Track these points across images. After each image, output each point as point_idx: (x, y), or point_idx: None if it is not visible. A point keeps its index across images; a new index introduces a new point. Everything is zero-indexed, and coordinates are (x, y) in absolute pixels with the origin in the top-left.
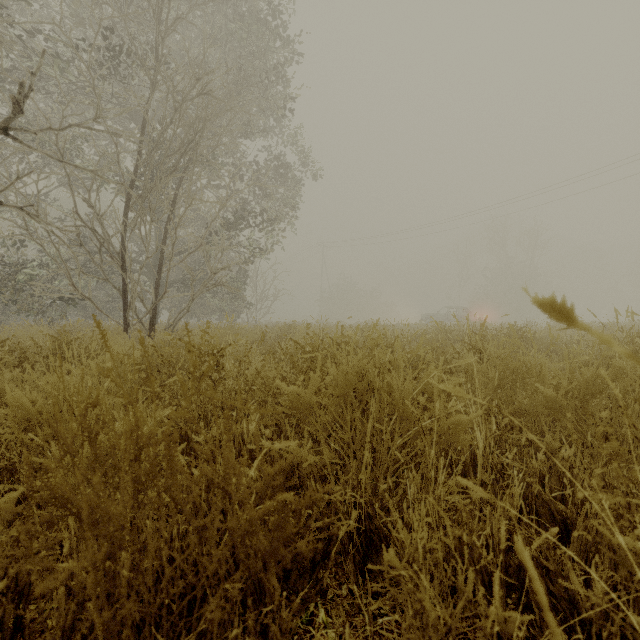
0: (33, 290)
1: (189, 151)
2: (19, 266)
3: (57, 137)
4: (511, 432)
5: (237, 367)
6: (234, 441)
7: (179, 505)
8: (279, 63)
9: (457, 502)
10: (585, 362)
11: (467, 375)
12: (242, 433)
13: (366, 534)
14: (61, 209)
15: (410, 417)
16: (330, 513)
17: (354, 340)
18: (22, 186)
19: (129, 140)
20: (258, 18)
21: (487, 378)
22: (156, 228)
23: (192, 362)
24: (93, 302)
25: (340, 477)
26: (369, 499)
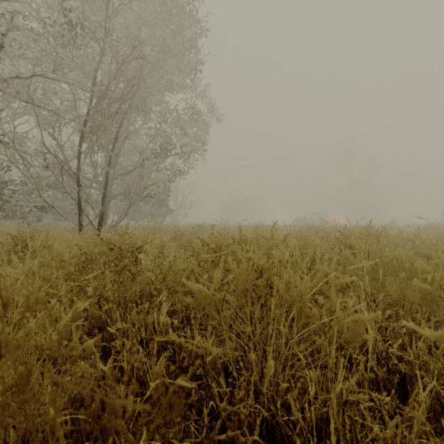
0: (16, 200)
1: (127, 99)
2: (5, 183)
3: (28, 87)
4: (390, 320)
5: (153, 261)
6: (146, 329)
7: (91, 395)
8: (193, 38)
9: (360, 405)
10: (431, 255)
11: (344, 268)
12: (154, 322)
13: (267, 428)
14: (37, 143)
15: (308, 314)
16: (234, 426)
17: (254, 241)
18: (2, 123)
19: (80, 88)
20: (178, 6)
21: (362, 271)
22: (105, 156)
23: (0, 299)
24: (56, 209)
25: (242, 372)
26: (270, 395)
